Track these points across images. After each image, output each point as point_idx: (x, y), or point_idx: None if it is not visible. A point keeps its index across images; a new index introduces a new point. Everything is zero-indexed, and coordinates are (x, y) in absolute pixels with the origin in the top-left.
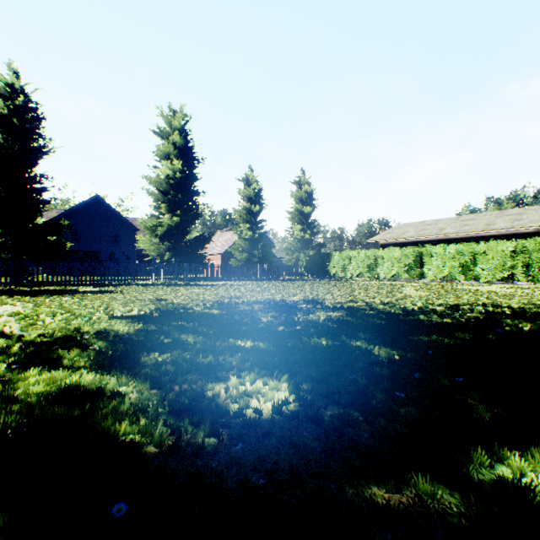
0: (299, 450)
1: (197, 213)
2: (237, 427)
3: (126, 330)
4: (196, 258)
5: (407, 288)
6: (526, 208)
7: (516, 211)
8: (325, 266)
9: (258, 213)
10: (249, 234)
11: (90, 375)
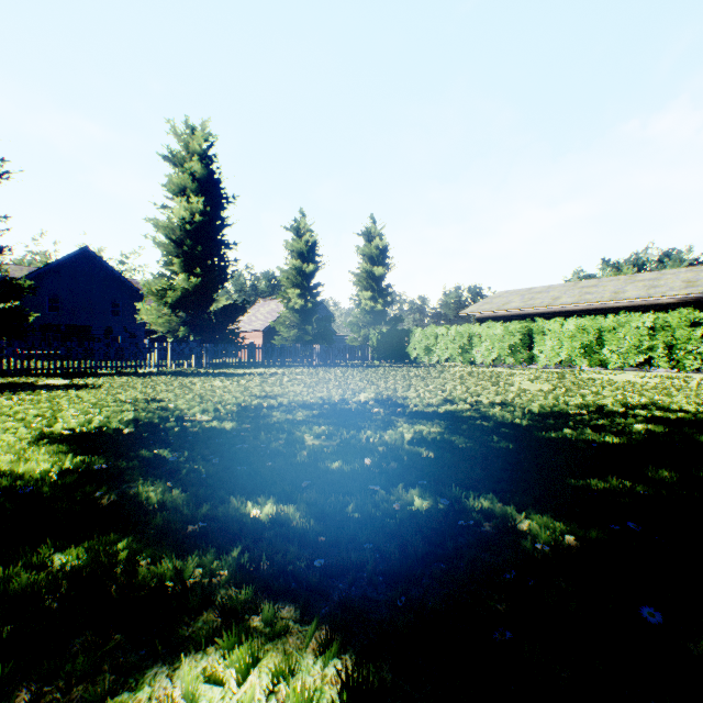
0: None
1: (225, 273)
2: None
3: (41, 472)
4: (224, 336)
5: (516, 377)
6: (662, 272)
7: (650, 275)
8: (403, 347)
9: (312, 274)
10: (300, 302)
11: None
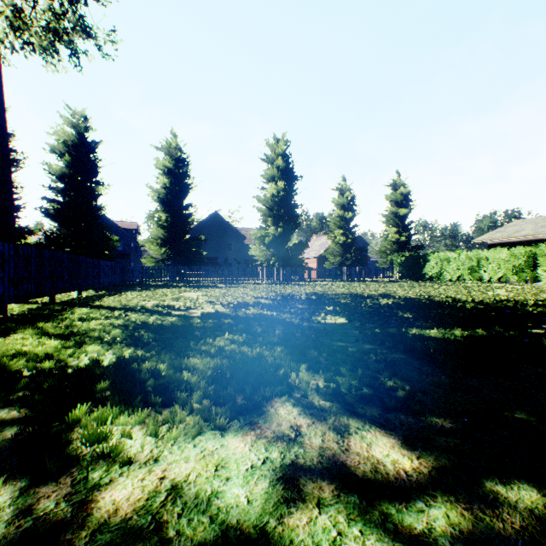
0: (342, 327)
1: (295, 224)
2: (323, 323)
3: (267, 302)
4: (294, 262)
5: (501, 289)
6: None
7: None
8: (421, 268)
9: (351, 219)
10: (342, 239)
11: (265, 311)
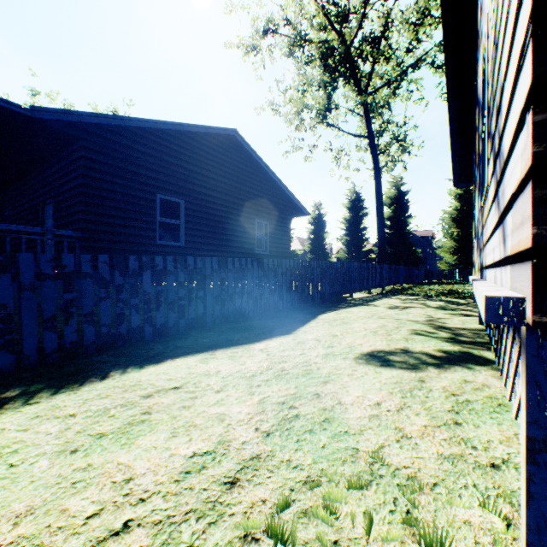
0: None
1: None
2: None
3: None
4: None
5: None
6: None
7: None
8: None
9: None
10: None
11: None
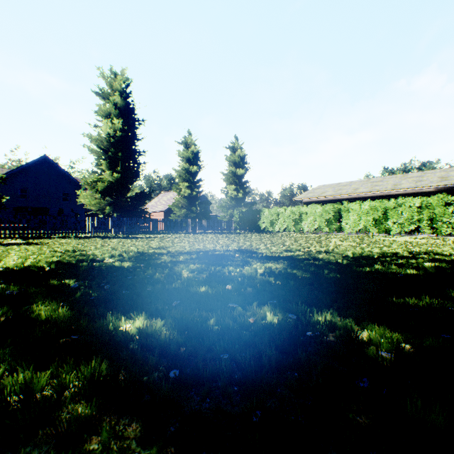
0: None
1: (138, 171)
2: None
3: None
4: (137, 213)
5: (331, 239)
6: (424, 172)
7: (417, 174)
8: (256, 221)
9: (196, 173)
10: (187, 191)
11: None
